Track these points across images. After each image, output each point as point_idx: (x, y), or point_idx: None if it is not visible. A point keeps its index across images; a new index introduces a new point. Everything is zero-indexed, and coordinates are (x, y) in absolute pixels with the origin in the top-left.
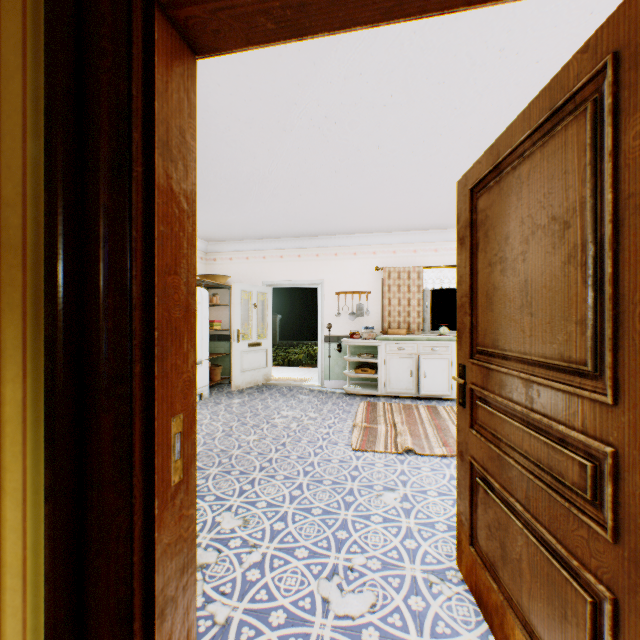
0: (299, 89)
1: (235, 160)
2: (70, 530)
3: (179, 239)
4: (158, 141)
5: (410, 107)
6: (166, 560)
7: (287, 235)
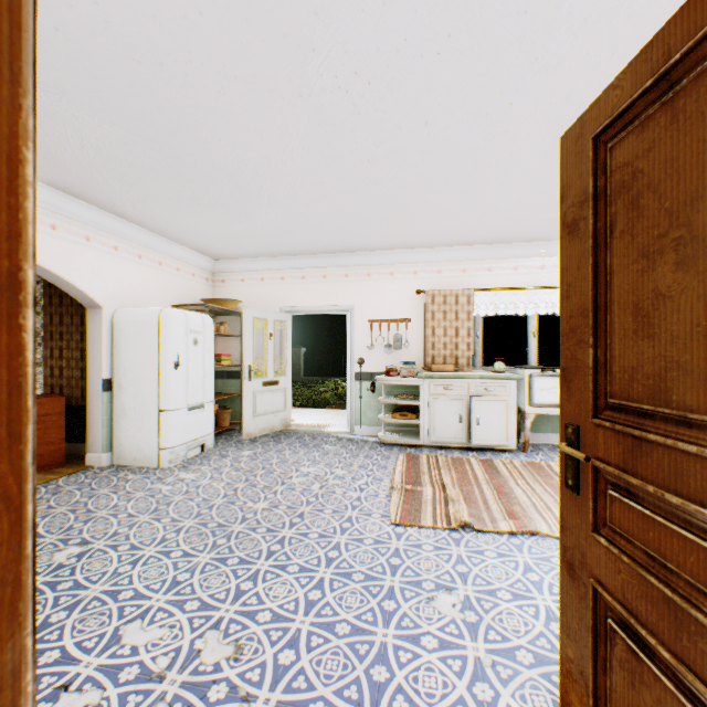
0: (317, 22)
1: (237, 143)
2: None
3: None
4: None
5: (473, 56)
6: None
7: (310, 251)
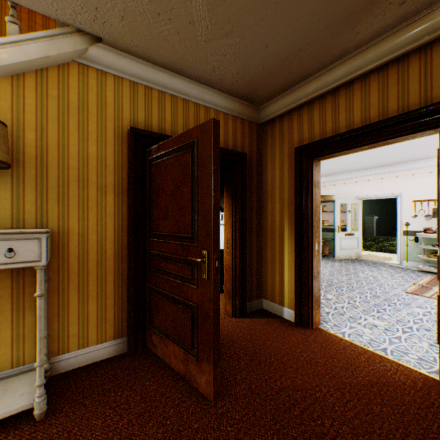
0: None
1: None
2: (298, 256)
3: (317, 203)
4: (313, 185)
5: None
6: (314, 268)
7: (371, 167)
